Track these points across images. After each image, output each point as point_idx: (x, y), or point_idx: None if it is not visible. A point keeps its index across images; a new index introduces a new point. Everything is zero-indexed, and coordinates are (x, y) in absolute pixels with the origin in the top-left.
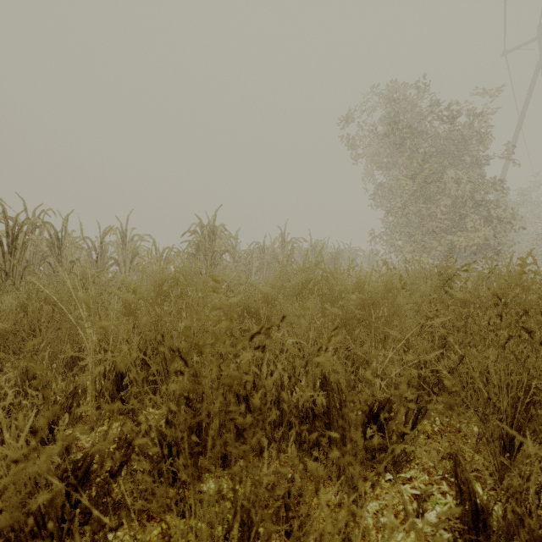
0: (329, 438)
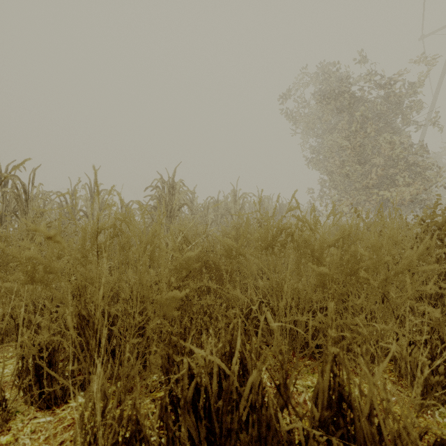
0: None
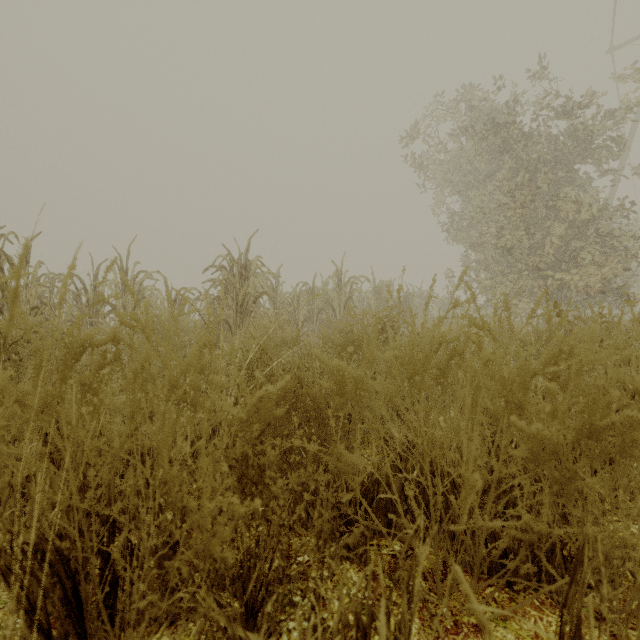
0: None
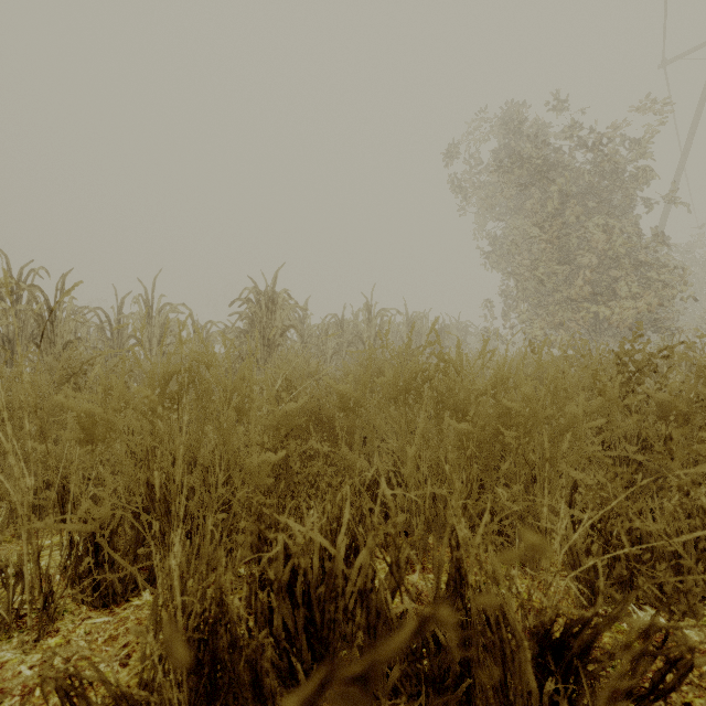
0: (467, 686)
